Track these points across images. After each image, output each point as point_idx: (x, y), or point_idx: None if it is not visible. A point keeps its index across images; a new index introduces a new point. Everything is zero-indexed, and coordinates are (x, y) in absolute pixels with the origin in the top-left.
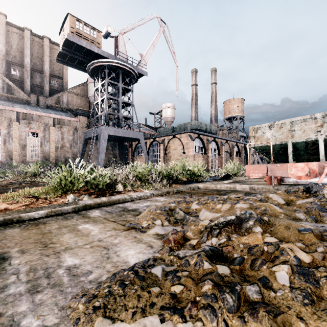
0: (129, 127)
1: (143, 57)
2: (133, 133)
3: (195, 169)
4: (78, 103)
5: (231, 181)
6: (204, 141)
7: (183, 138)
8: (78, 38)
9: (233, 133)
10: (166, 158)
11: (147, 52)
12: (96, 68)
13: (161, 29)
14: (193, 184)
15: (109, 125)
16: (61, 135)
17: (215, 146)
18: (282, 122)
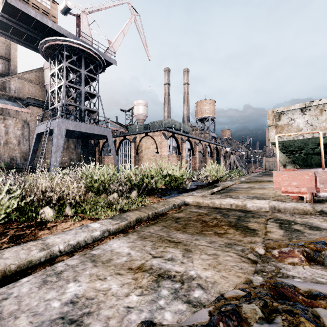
0: (94, 122)
1: (112, 45)
2: (99, 128)
3: (177, 174)
4: (31, 92)
5: (220, 188)
6: (178, 141)
7: (156, 137)
8: (24, 4)
9: (205, 134)
10: (137, 158)
11: (117, 39)
12: (52, 48)
13: (132, 17)
14: (177, 198)
15: (68, 118)
16: (5, 128)
17: (189, 146)
18: (326, 102)
